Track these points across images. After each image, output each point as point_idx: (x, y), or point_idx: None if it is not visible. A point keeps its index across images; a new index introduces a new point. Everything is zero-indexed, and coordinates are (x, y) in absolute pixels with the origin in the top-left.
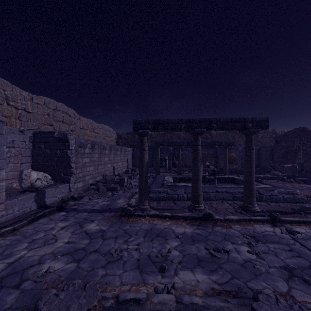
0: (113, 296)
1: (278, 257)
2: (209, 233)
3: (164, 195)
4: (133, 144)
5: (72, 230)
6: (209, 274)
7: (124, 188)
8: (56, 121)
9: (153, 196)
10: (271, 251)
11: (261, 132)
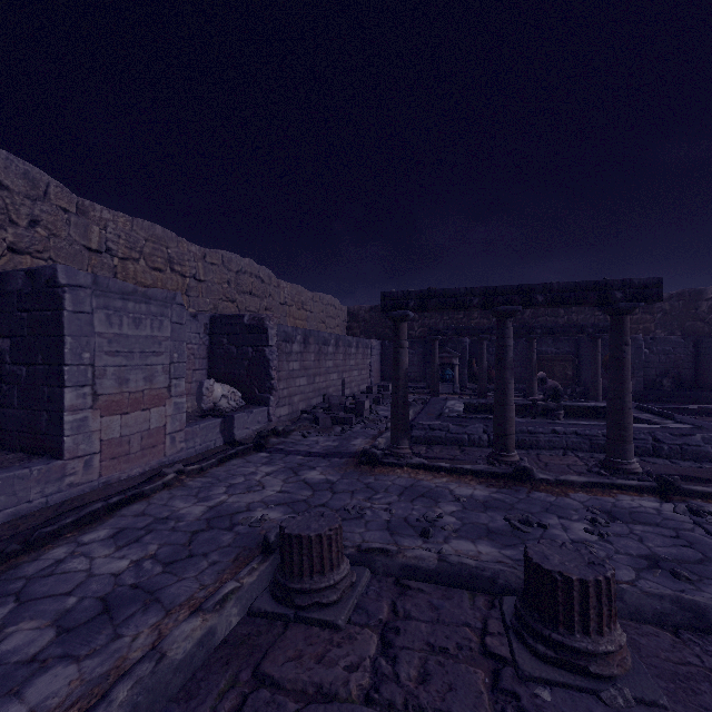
0: (353, 546)
1: (643, 544)
2: (519, 501)
3: (442, 435)
4: (382, 332)
5: (284, 477)
6: (501, 548)
7: (364, 420)
8: (241, 294)
9: (420, 435)
10: (633, 535)
11: (707, 298)
